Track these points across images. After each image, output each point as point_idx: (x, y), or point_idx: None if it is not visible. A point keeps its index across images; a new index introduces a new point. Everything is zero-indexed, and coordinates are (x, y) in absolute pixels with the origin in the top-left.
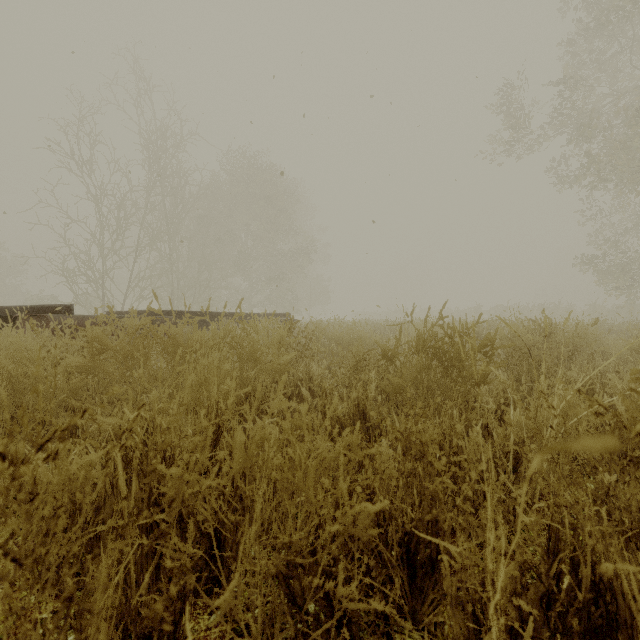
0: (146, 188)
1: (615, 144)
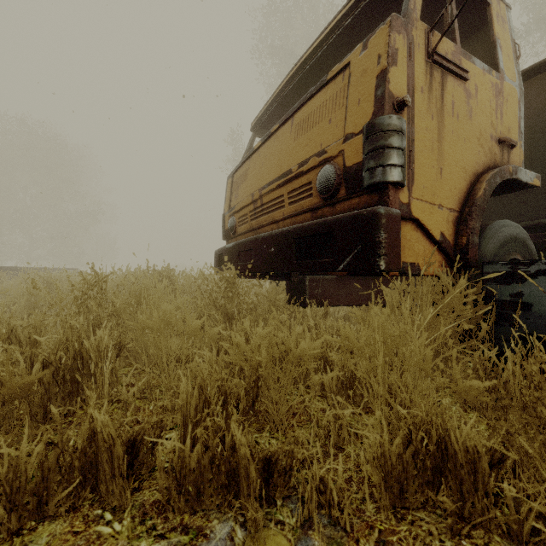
0: None
1: None
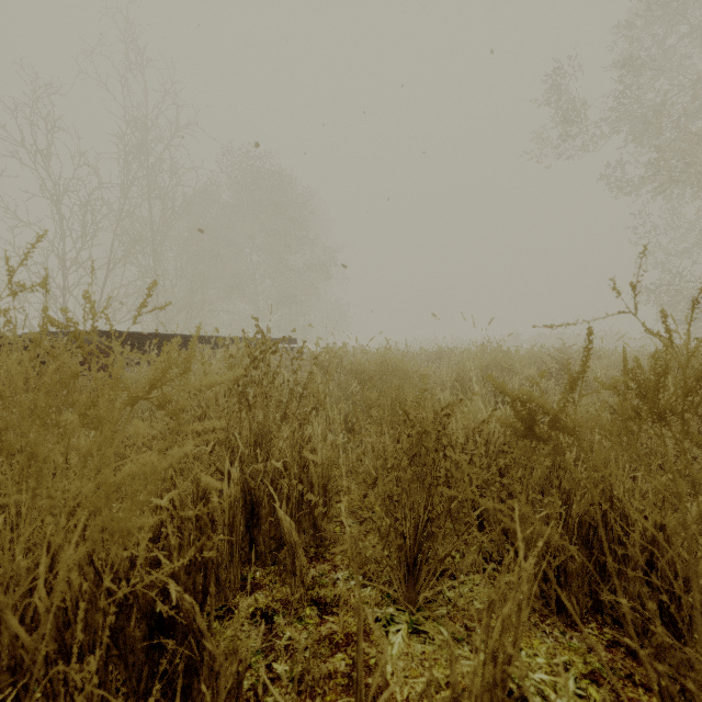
0: (121, 186)
1: (690, 138)
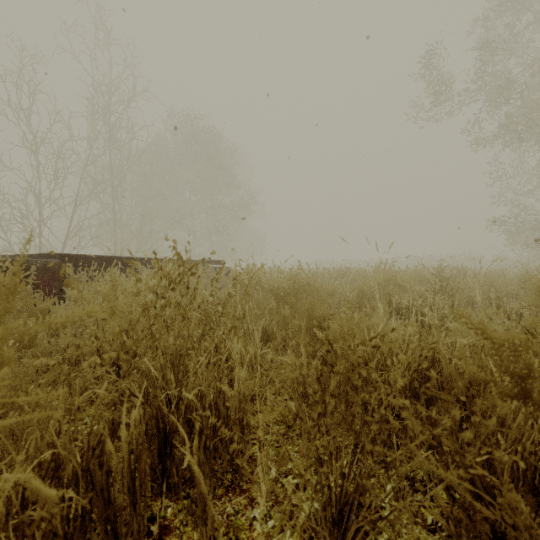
0: (86, 139)
1: (535, 102)
